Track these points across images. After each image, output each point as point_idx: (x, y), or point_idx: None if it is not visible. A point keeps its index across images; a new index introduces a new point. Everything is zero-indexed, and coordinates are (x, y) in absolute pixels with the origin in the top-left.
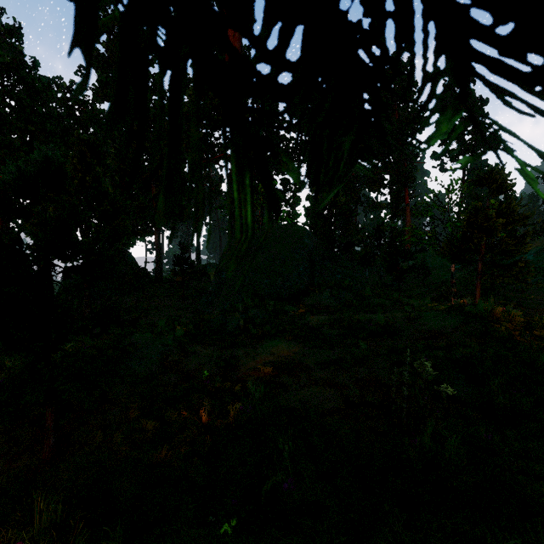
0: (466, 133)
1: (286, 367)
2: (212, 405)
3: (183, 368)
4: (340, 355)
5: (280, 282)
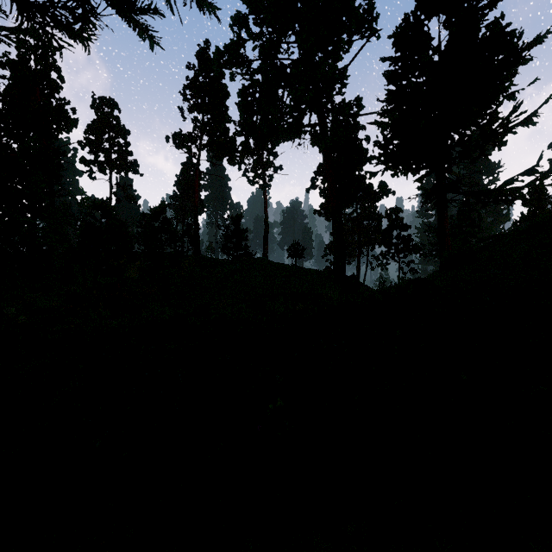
0: (113, 152)
1: None
2: None
3: None
4: None
5: None
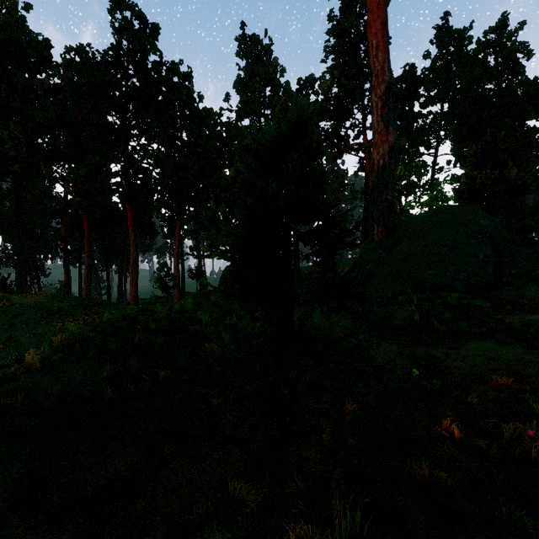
0: None
1: (538, 381)
2: (454, 416)
3: (372, 361)
4: None
5: (451, 272)
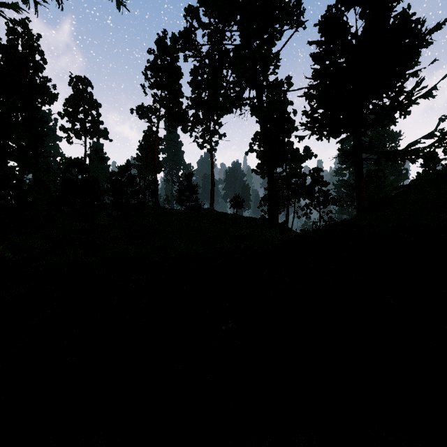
0: (87, 121)
1: None
2: None
3: None
4: None
5: None
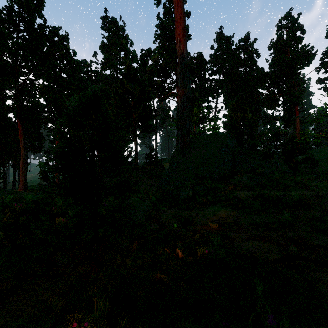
0: None
1: (228, 225)
2: (183, 246)
3: (159, 220)
4: (266, 219)
5: (212, 169)
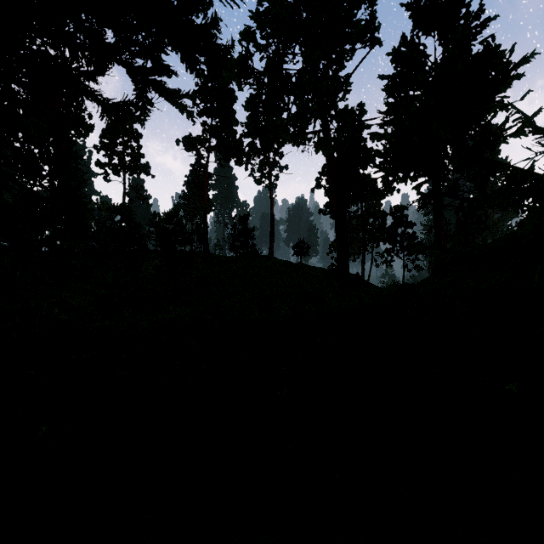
0: (126, 155)
1: None
2: None
3: None
4: None
5: None
